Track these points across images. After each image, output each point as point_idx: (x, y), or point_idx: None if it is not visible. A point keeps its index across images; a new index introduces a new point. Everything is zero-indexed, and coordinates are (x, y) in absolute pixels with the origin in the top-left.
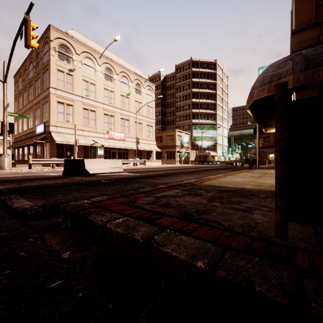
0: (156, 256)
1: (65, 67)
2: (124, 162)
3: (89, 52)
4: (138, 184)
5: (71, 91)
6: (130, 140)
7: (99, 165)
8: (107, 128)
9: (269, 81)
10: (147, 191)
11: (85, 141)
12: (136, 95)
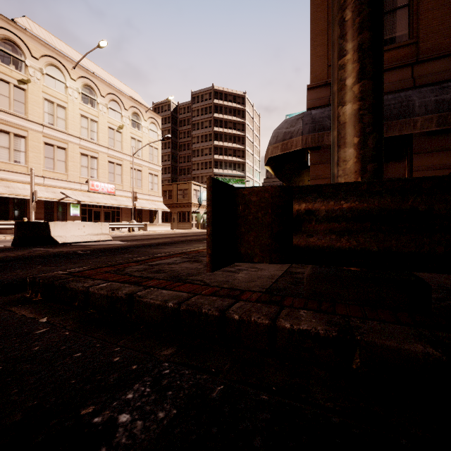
0: (137, 307)
1: (12, 76)
2: (114, 226)
3: (55, 57)
4: (131, 255)
5: (23, 115)
6: (124, 194)
7: (73, 231)
8: (86, 176)
9: (283, 138)
10: (141, 260)
11: (48, 193)
12: (132, 129)
